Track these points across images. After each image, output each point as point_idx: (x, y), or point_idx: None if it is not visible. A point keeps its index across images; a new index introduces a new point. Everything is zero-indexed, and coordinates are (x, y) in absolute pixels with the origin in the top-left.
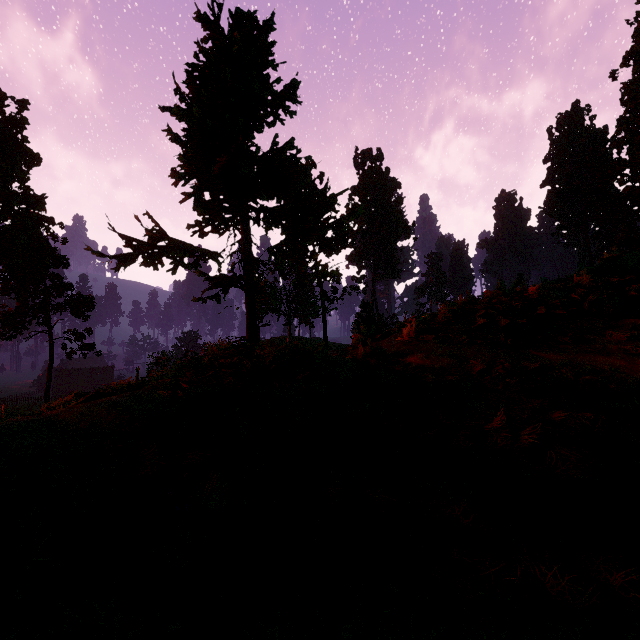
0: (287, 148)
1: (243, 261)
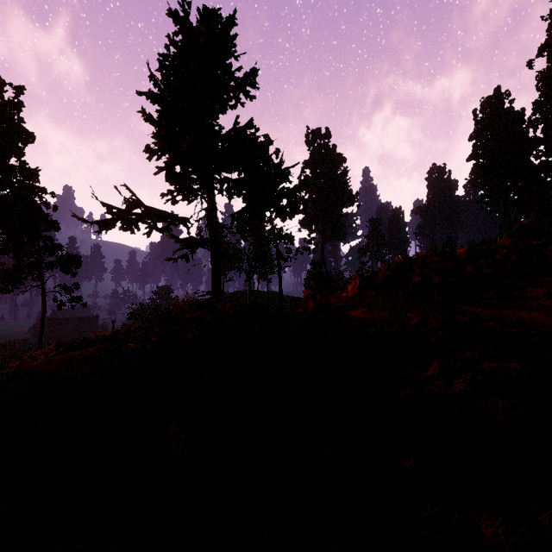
0: (247, 127)
1: (209, 226)
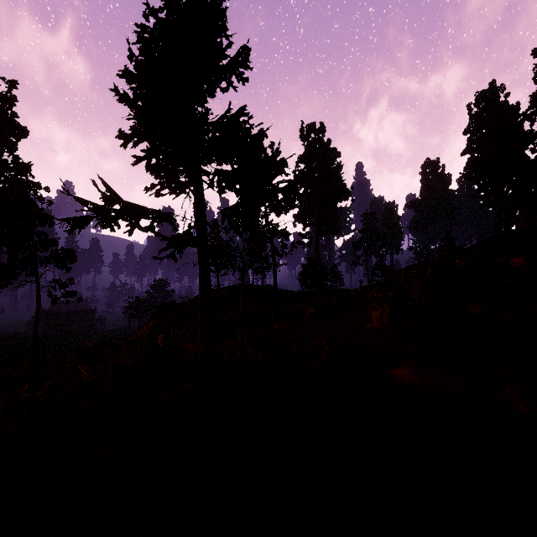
0: (239, 114)
1: (196, 223)
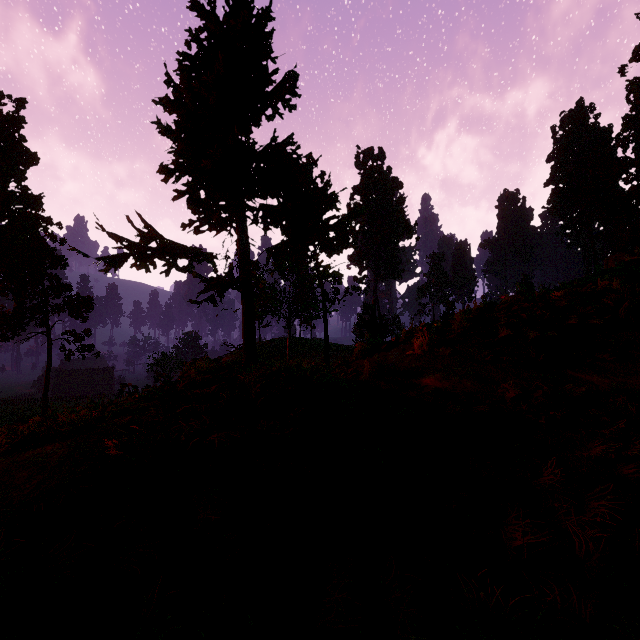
0: (286, 144)
1: (240, 262)
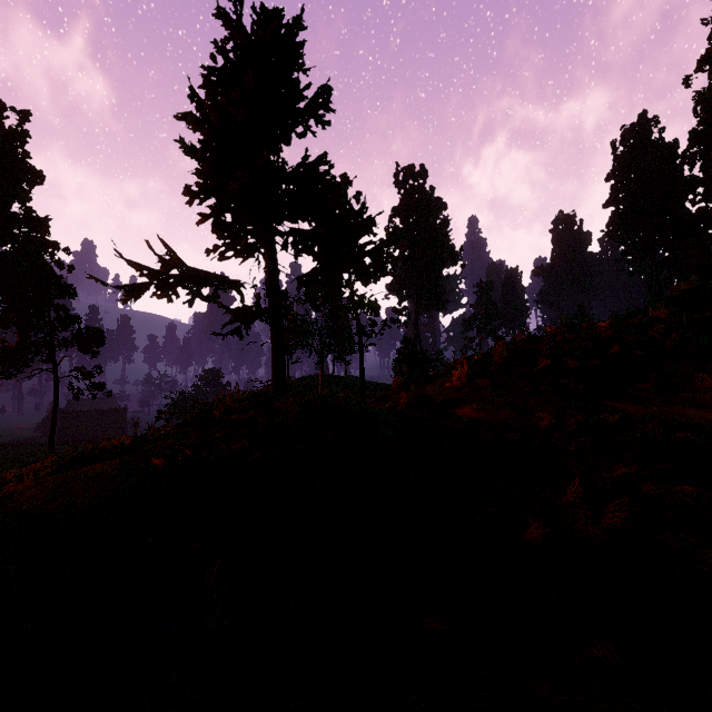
0: (319, 163)
1: (269, 292)
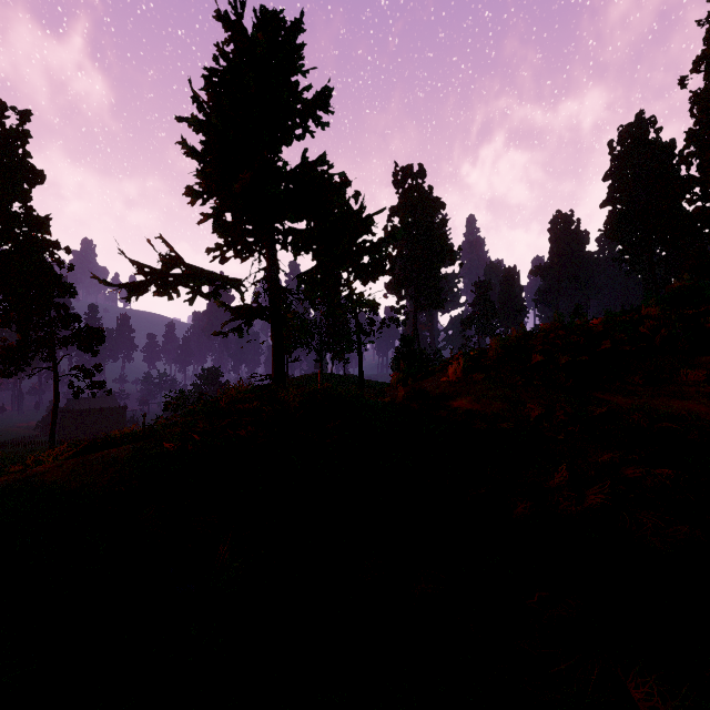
0: (318, 163)
1: (269, 290)
